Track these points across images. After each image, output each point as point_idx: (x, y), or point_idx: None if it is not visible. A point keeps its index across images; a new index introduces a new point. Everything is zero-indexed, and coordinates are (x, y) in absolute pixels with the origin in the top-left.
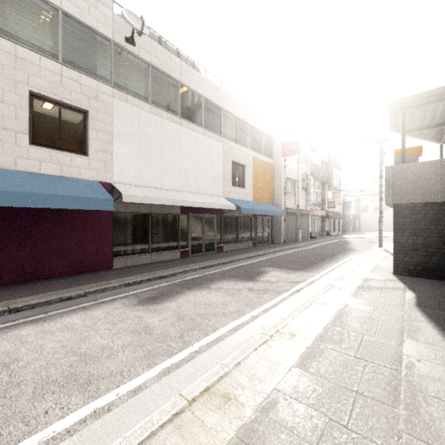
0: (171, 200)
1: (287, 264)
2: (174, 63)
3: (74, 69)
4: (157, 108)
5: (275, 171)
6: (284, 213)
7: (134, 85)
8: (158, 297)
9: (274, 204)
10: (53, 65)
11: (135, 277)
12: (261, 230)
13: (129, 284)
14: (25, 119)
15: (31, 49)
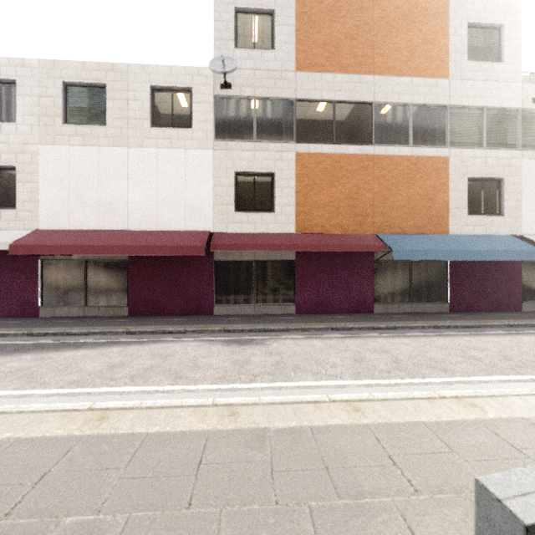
0: None
1: None
2: None
3: (494, 148)
4: None
5: None
6: None
7: None
8: None
9: None
10: (480, 152)
11: None
12: None
13: None
14: (465, 198)
15: (469, 148)
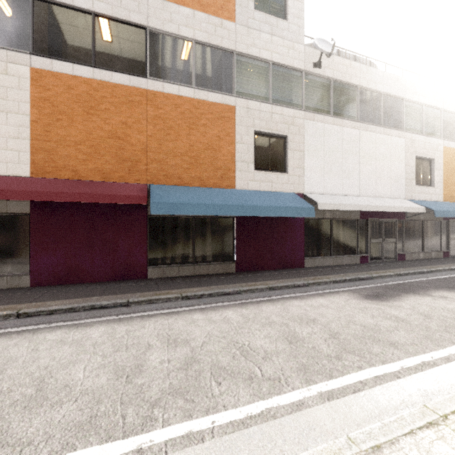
0: (356, 206)
1: None
2: (353, 69)
3: (279, 105)
4: (338, 119)
5: None
6: None
7: (319, 103)
8: (378, 295)
9: None
10: (266, 106)
11: (334, 276)
12: None
13: (336, 281)
14: (252, 152)
15: (255, 100)
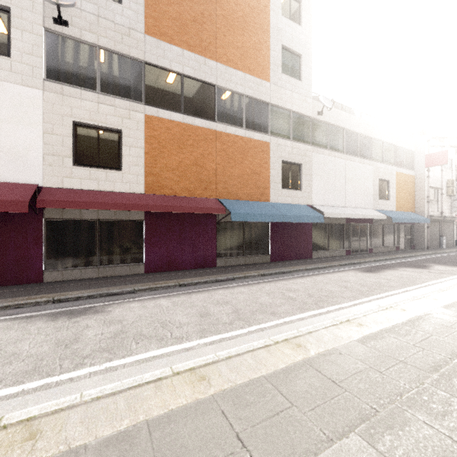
0: (346, 214)
1: (445, 263)
2: (341, 117)
3: (297, 142)
4: (332, 152)
5: (417, 181)
6: (428, 221)
7: (320, 140)
8: (370, 271)
9: (415, 212)
10: (289, 143)
11: (337, 262)
12: (403, 236)
13: (340, 265)
14: (280, 176)
15: (282, 138)
